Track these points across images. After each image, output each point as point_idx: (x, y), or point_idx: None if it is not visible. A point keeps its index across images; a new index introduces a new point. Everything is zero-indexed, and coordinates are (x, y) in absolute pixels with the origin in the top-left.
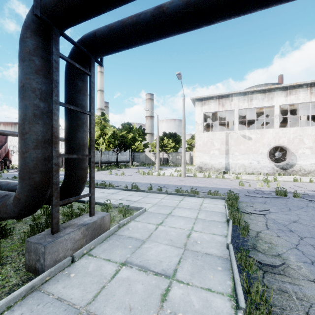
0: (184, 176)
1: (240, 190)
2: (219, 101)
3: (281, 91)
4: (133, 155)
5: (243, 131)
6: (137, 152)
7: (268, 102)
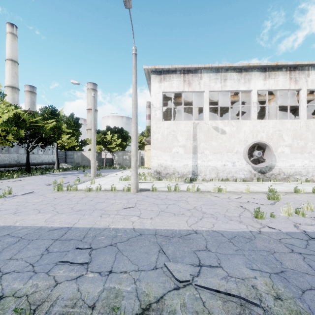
0: (135, 191)
1: (285, 243)
2: (184, 76)
3: (260, 72)
4: (65, 155)
5: (216, 121)
6: (71, 151)
7: (245, 85)
